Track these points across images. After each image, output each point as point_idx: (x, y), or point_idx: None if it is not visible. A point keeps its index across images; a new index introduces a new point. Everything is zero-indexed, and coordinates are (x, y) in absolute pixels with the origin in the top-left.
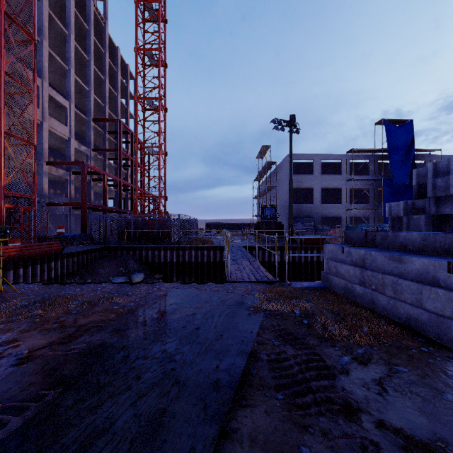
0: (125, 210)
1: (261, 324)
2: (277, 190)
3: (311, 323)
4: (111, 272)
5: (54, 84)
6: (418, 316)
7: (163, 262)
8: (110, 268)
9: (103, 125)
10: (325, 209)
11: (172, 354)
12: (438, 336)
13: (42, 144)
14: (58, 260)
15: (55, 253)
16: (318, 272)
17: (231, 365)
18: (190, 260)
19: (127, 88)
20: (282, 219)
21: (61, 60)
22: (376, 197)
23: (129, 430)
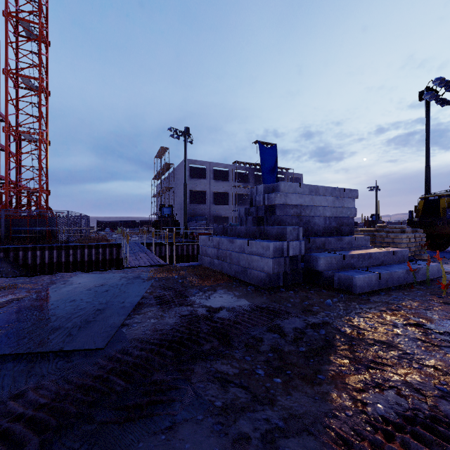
0: None
1: (152, 285)
2: (175, 191)
3: (184, 281)
4: None
5: None
6: (238, 270)
7: (48, 263)
8: None
9: None
10: (216, 209)
11: (91, 302)
12: (244, 278)
13: None
14: None
15: None
16: None
17: (132, 300)
18: (83, 258)
19: None
20: (180, 217)
21: None
22: None
23: (77, 325)
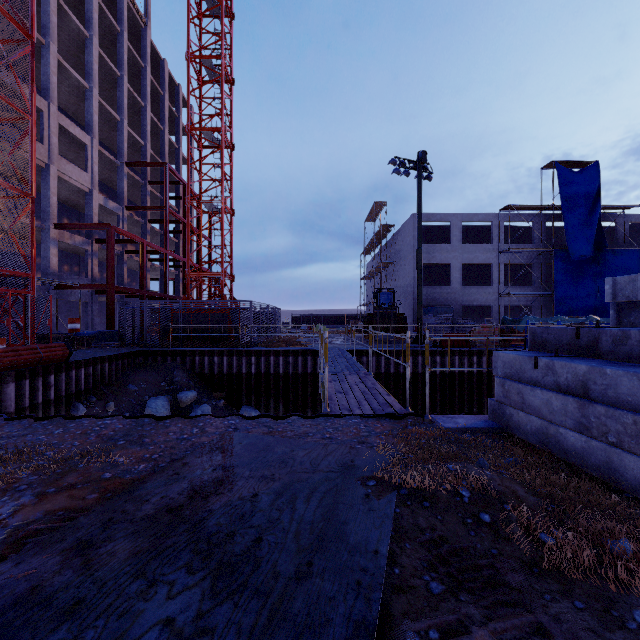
0: (174, 296)
1: (394, 525)
2: (396, 267)
3: (499, 521)
4: (147, 389)
5: (69, 111)
6: None
7: (227, 374)
8: (146, 383)
9: (143, 172)
10: (468, 294)
11: (185, 635)
12: None
13: (48, 197)
14: (61, 372)
15: (57, 361)
16: (461, 390)
17: None
18: (268, 370)
19: (178, 119)
20: (404, 308)
21: (81, 76)
22: (544, 276)
23: None
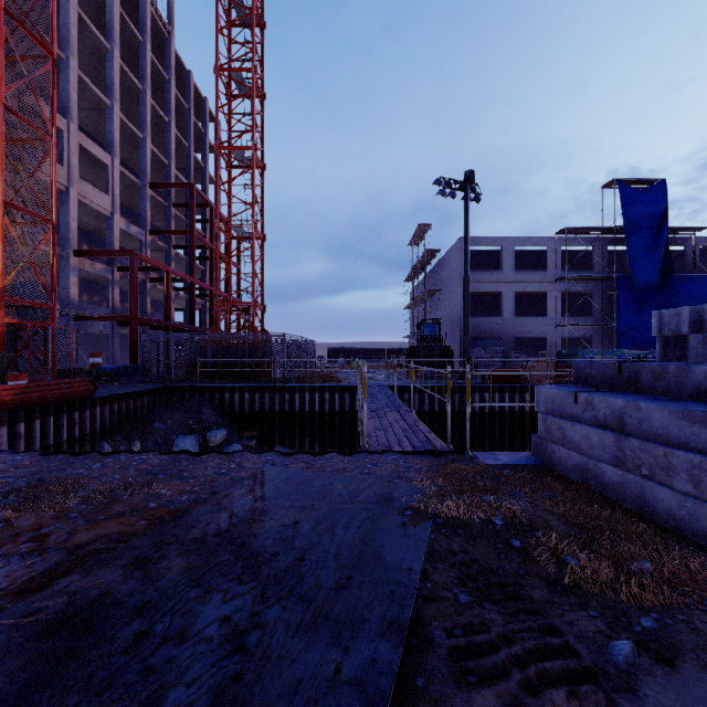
0: (201, 328)
1: (428, 548)
2: (442, 296)
3: (529, 546)
4: (174, 427)
5: (88, 129)
6: None
7: (259, 412)
8: (173, 421)
9: (167, 194)
10: (521, 325)
11: (241, 628)
12: None
13: (67, 222)
14: (86, 409)
15: (81, 397)
16: (511, 429)
17: (368, 666)
18: (302, 408)
19: (204, 135)
20: (451, 341)
21: (101, 91)
22: (605, 305)
23: None
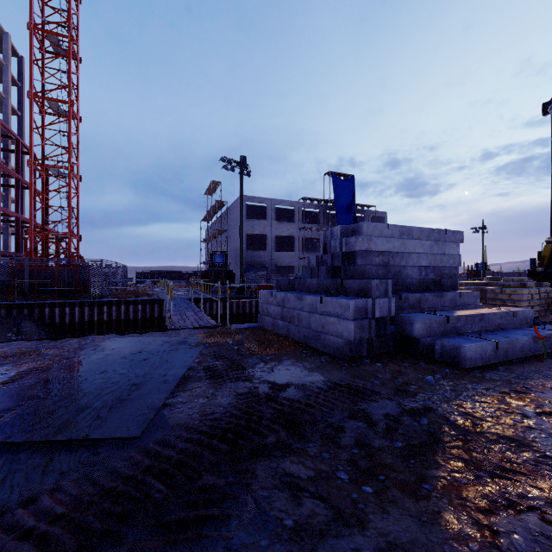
0: (6, 252)
1: (201, 352)
2: (228, 234)
3: (240, 348)
4: None
5: None
6: (309, 334)
7: (79, 322)
8: None
9: None
10: (279, 257)
11: (126, 374)
12: (316, 345)
13: None
14: None
15: None
16: None
17: (175, 373)
18: (119, 317)
19: (6, 68)
20: (235, 267)
21: None
22: None
23: (107, 404)
